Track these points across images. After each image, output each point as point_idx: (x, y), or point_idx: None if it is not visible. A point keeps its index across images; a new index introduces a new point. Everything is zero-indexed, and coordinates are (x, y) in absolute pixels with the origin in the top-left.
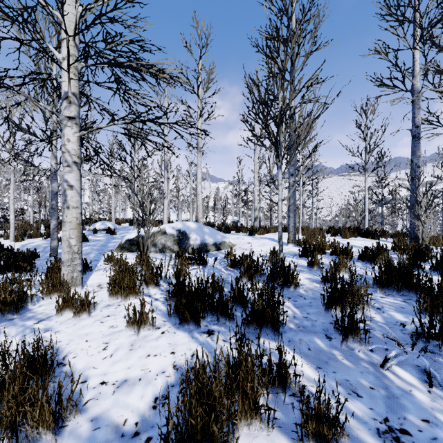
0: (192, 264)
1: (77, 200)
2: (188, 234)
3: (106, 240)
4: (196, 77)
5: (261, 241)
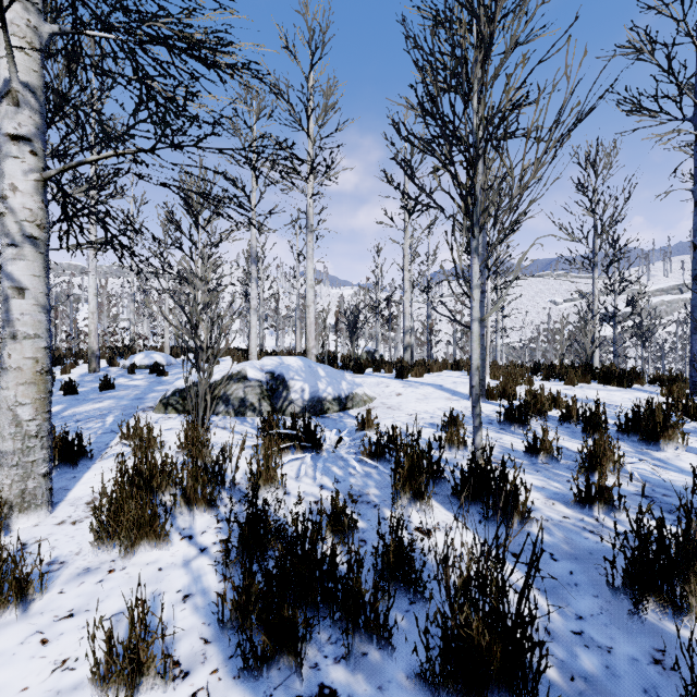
0: (291, 447)
1: (37, 320)
2: (288, 381)
3: (147, 387)
4: (304, 101)
5: (420, 391)
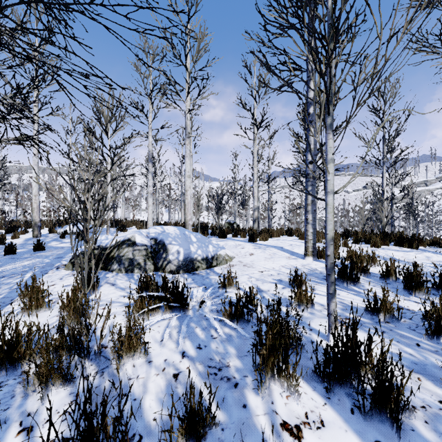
0: (162, 305)
1: None
2: (167, 246)
3: (70, 248)
4: (183, 43)
5: (267, 252)
